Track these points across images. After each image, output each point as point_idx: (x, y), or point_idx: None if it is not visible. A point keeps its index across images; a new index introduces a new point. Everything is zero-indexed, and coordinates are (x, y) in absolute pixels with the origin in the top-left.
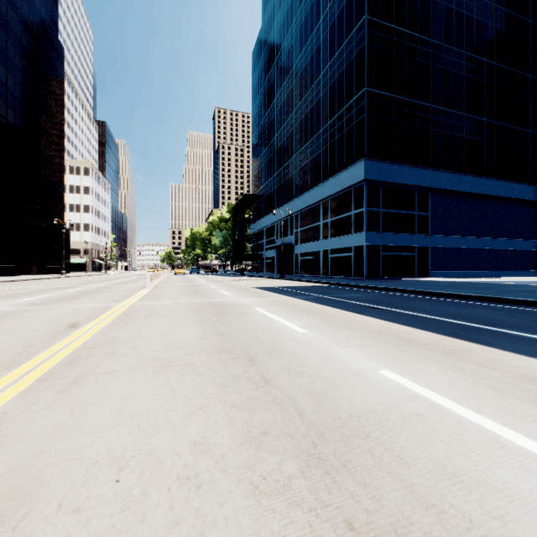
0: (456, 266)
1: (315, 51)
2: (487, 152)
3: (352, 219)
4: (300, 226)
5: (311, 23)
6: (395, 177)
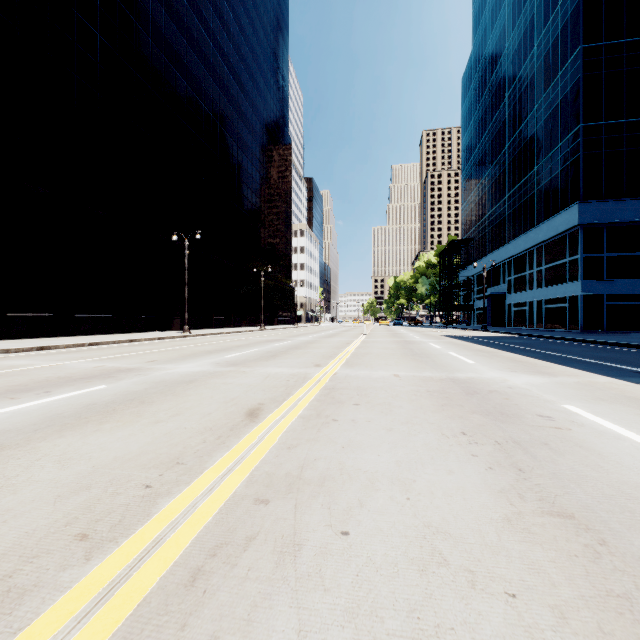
0: None
1: (529, 81)
2: None
3: (567, 267)
4: (513, 273)
5: (525, 50)
6: (626, 215)
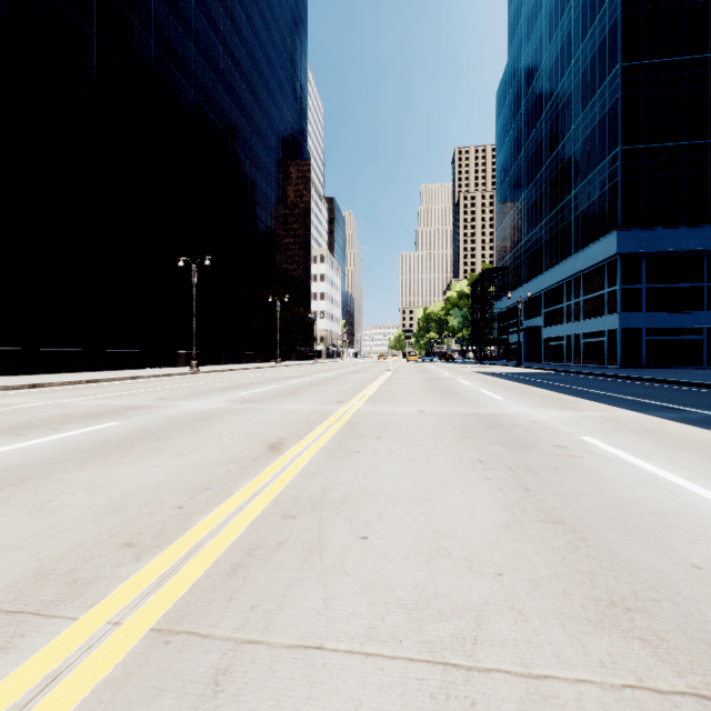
0: None
1: (566, 99)
2: None
3: (605, 298)
4: (550, 305)
5: (562, 65)
6: (665, 244)
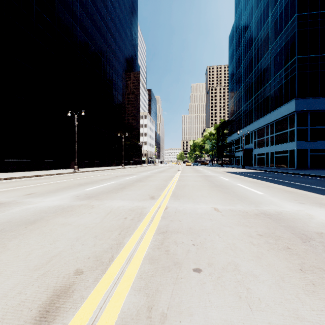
0: None
1: (266, 36)
2: None
3: (288, 134)
4: (257, 138)
5: (263, 19)
6: (320, 106)
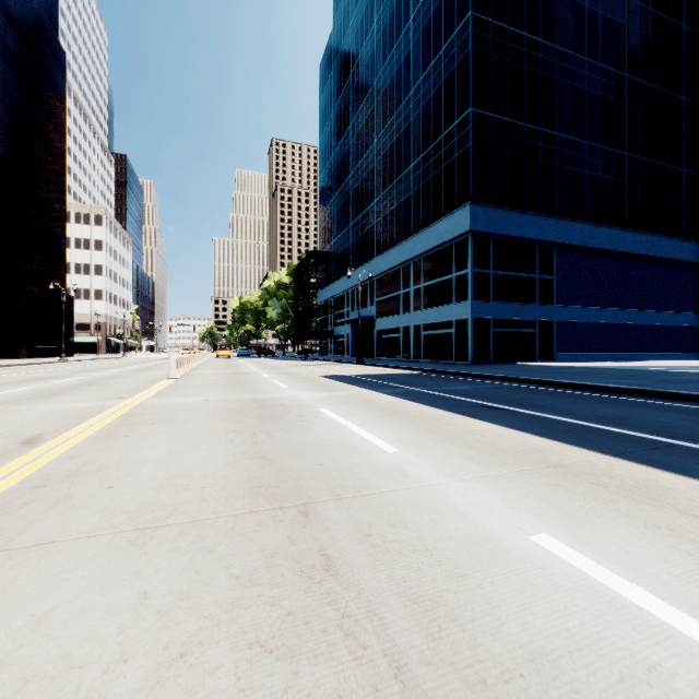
0: (589, 346)
1: (404, 61)
2: (628, 196)
3: (453, 284)
4: (384, 293)
5: (398, 23)
6: (510, 228)
